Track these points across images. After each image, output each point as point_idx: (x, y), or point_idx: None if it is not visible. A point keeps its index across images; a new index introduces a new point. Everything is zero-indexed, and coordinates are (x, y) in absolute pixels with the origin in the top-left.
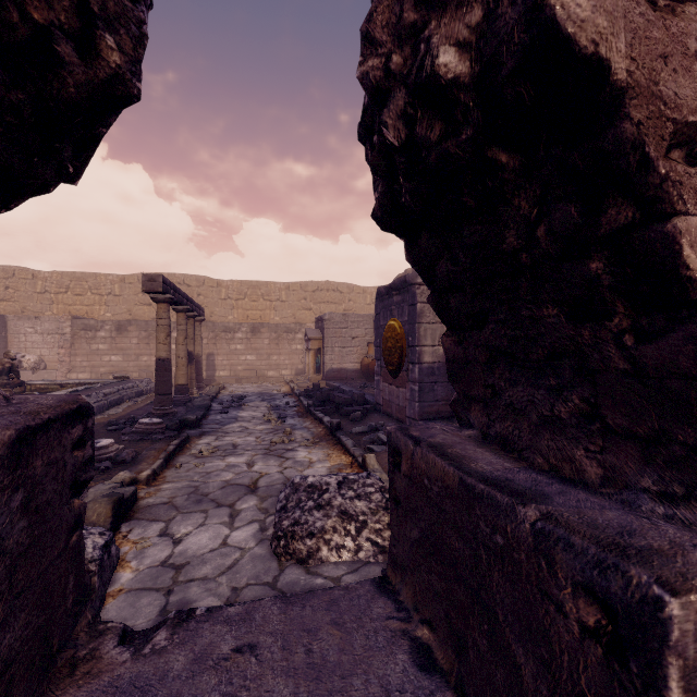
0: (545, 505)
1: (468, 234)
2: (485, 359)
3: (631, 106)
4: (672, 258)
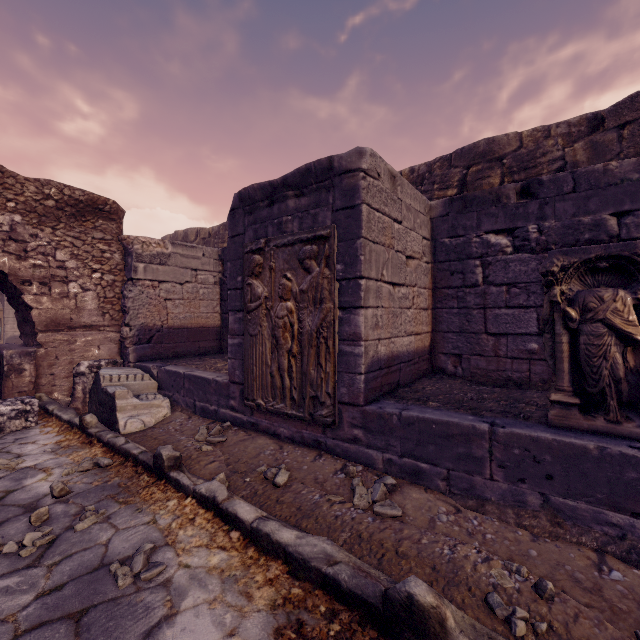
0: (7, 348)
1: (3, 287)
2: (22, 320)
3: (9, 277)
4: (25, 301)
